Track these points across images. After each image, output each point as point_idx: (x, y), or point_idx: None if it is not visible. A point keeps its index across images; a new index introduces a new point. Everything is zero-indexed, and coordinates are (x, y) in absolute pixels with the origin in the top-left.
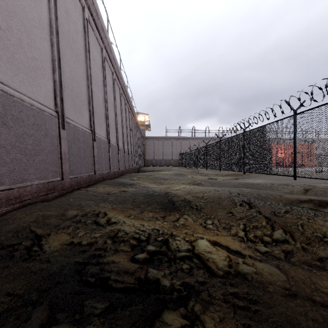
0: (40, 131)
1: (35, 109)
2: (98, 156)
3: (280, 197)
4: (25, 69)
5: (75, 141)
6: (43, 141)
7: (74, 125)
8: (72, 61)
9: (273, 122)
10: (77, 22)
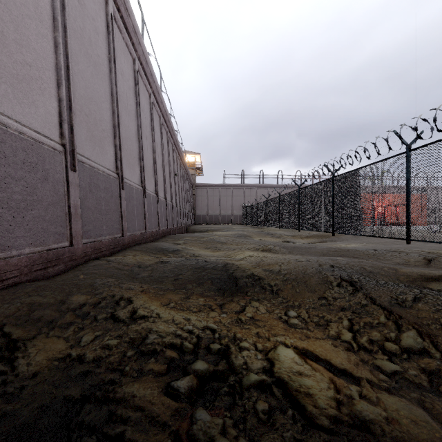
0: (35, 173)
1: (26, 140)
2: (127, 211)
3: (394, 272)
4: (11, 78)
5: (92, 188)
6: (41, 188)
7: (90, 165)
8: (88, 73)
9: (376, 162)
10: (97, 18)
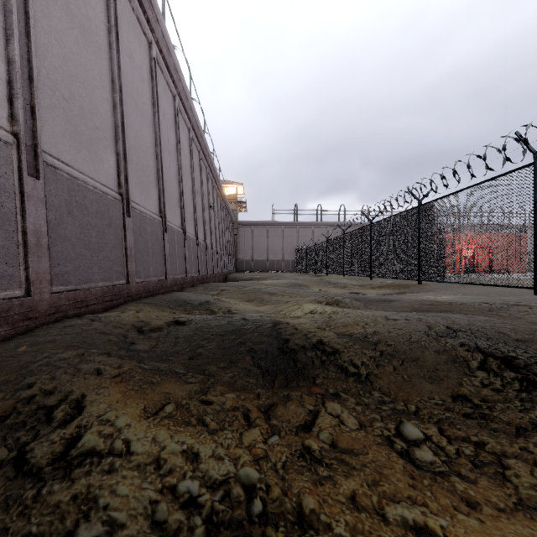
0: None
1: None
2: (137, 248)
3: None
4: None
5: (74, 209)
6: None
7: (70, 174)
8: (70, 38)
9: (485, 181)
10: None
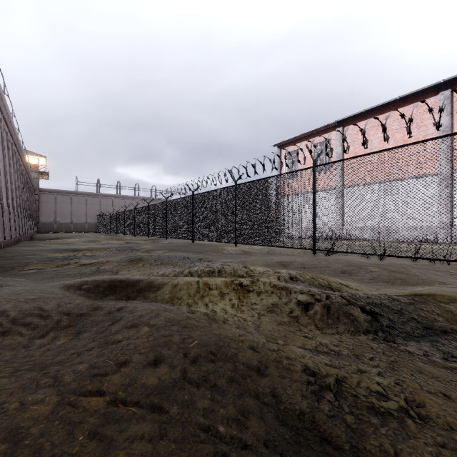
0: None
1: None
2: (5, 224)
3: (136, 246)
4: None
5: None
6: None
7: None
8: None
9: (160, 203)
10: None
